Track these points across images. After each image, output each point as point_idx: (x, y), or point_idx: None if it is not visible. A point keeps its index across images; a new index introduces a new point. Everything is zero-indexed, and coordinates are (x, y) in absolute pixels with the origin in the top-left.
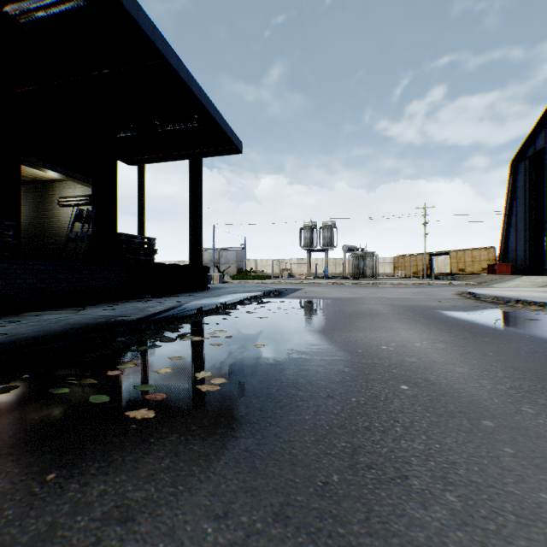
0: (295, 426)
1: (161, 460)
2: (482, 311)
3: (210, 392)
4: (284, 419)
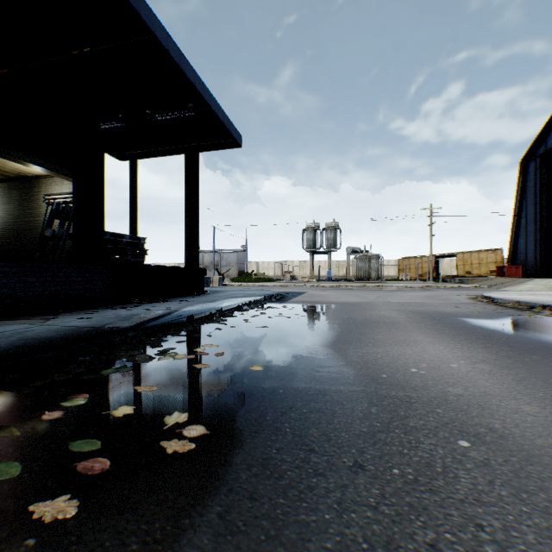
0: (309, 542)
1: None
2: (509, 319)
3: (179, 455)
4: (289, 520)
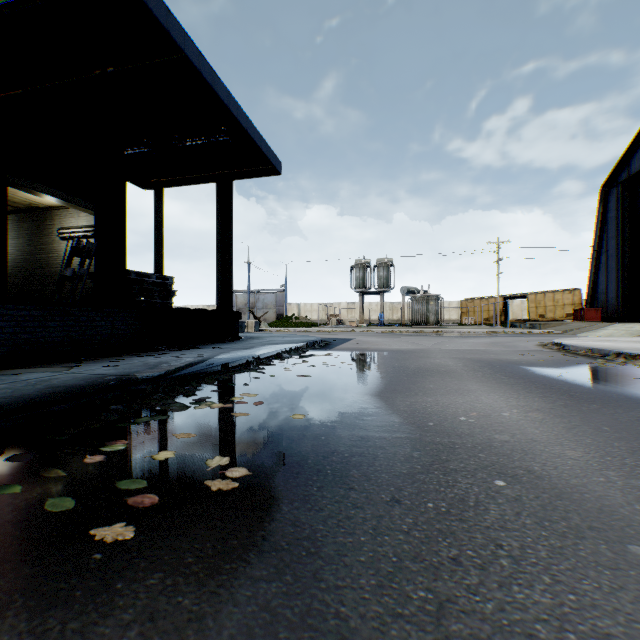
0: (345, 557)
1: (124, 630)
2: (577, 367)
3: (223, 492)
4: (328, 541)
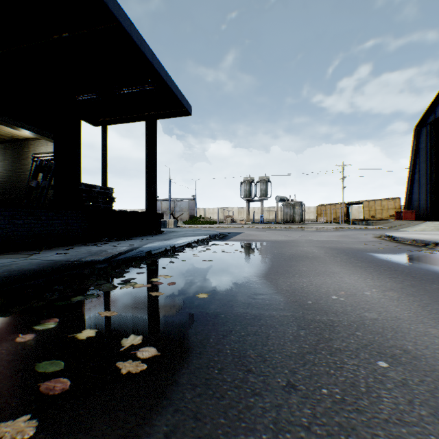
0: None
1: None
2: (409, 254)
3: (132, 375)
4: None
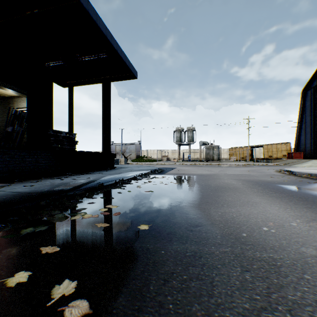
0: None
1: None
2: (310, 185)
3: None
4: None
